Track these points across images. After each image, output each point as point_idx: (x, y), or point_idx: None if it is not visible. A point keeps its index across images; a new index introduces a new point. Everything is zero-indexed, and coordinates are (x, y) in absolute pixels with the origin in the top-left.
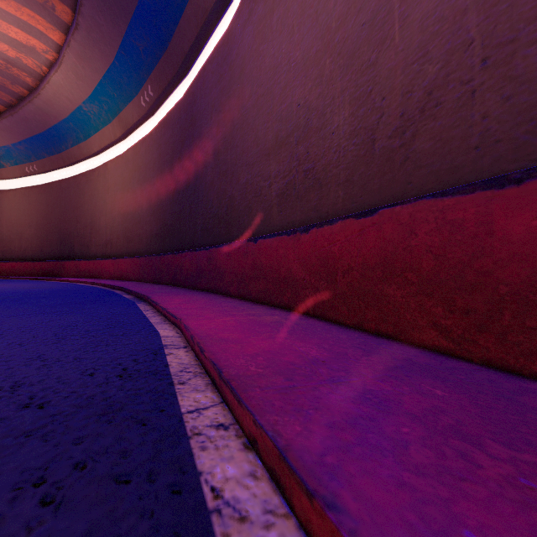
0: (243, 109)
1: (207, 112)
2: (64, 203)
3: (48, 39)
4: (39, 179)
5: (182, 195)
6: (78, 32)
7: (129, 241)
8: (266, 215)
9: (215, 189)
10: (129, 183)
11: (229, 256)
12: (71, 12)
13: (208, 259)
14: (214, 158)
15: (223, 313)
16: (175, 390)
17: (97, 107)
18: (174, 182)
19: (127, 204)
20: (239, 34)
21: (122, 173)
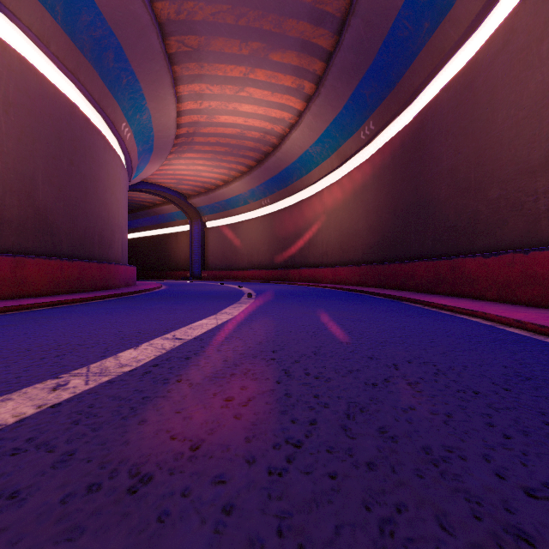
0: (494, 131)
1: (441, 136)
2: (287, 225)
3: (294, 110)
4: (270, 208)
5: (406, 211)
6: (318, 99)
7: (344, 252)
8: (530, 227)
9: (451, 204)
10: (344, 204)
11: (484, 265)
12: (315, 86)
13: (451, 268)
14: (450, 176)
15: (511, 310)
16: (545, 341)
17: (320, 148)
18: (395, 200)
19: (343, 221)
20: (488, 63)
21: (337, 196)
